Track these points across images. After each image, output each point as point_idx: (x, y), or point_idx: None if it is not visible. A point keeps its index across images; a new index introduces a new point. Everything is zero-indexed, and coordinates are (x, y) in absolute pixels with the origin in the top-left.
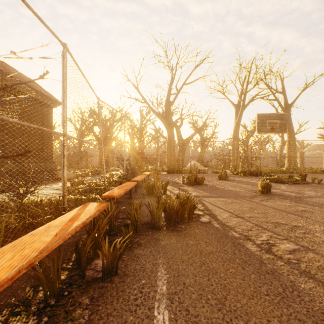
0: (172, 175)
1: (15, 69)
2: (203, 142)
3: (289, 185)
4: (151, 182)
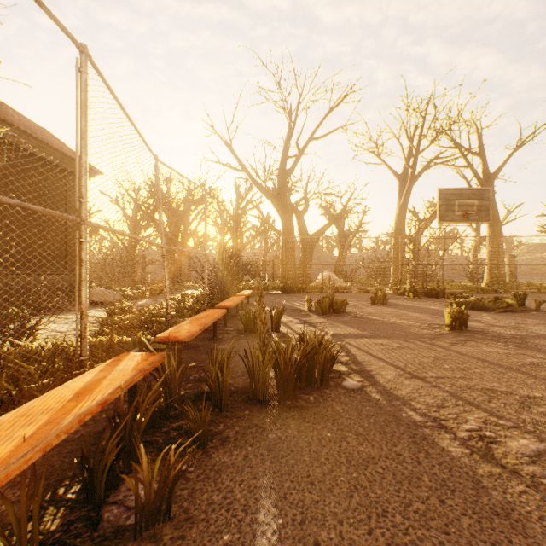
0: (291, 296)
1: (18, 112)
2: (343, 239)
3: (497, 314)
4: (253, 309)
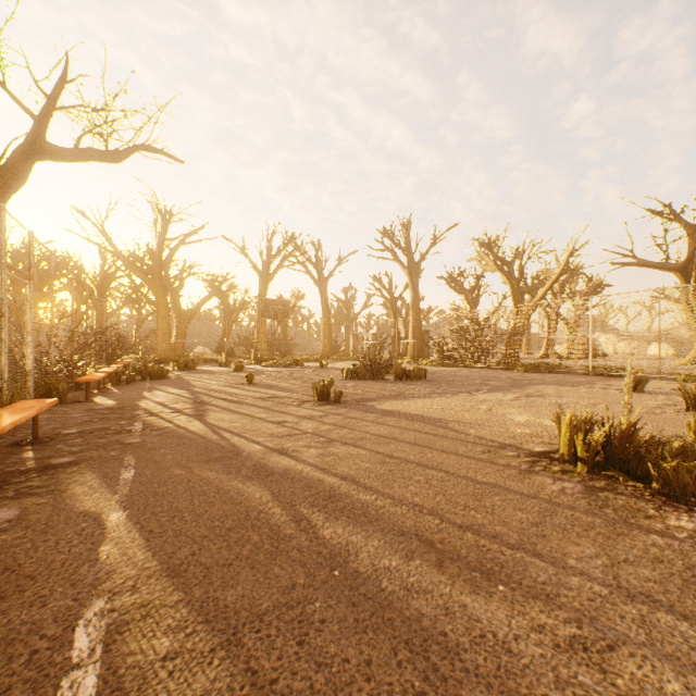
0: (165, 365)
1: None
2: (228, 315)
3: (275, 368)
4: None
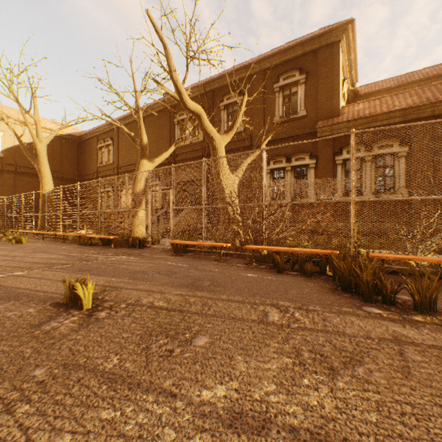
0: None
1: None
2: None
3: None
4: None
